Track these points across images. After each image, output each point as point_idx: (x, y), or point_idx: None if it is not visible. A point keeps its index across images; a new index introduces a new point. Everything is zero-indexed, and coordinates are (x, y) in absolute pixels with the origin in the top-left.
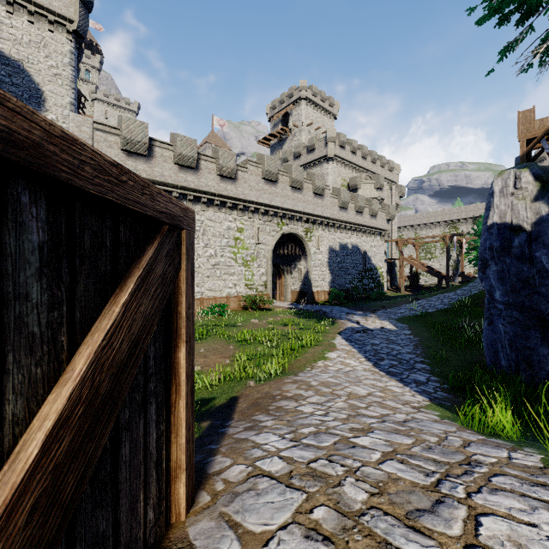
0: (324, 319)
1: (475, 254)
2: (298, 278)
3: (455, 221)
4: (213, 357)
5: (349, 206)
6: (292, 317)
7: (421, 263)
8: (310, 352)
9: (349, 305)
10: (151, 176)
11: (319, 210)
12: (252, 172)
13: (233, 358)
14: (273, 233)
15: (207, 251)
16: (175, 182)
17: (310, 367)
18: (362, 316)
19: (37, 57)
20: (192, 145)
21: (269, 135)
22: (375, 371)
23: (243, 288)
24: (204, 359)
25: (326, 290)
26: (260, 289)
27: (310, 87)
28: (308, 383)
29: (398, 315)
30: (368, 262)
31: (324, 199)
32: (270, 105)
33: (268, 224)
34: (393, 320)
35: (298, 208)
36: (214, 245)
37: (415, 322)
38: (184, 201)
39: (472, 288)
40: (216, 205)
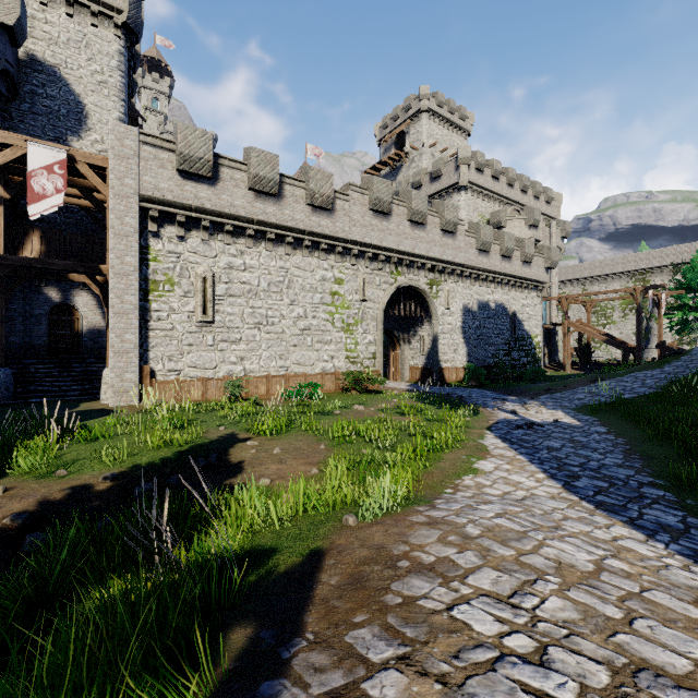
0: (461, 407)
1: (680, 316)
2: (419, 349)
3: (644, 271)
4: (292, 462)
5: (492, 248)
6: (413, 403)
7: (595, 330)
8: (448, 458)
9: (494, 388)
10: (217, 206)
11: (449, 254)
12: (356, 201)
13: (324, 466)
14: (384, 286)
15: (293, 311)
16: (250, 214)
17: (452, 487)
18: (518, 402)
19: (77, 61)
20: (273, 163)
21: (379, 162)
22: (572, 501)
23: (343, 362)
24: (278, 466)
25: (459, 366)
26: (366, 364)
27: (434, 94)
28: (460, 528)
29: (575, 402)
30: (518, 328)
31: (456, 238)
32: (380, 123)
33: (378, 273)
34: (569, 410)
35: (420, 250)
36: (302, 302)
37: (607, 414)
38: (263, 241)
39: (689, 363)
40: (306, 247)
